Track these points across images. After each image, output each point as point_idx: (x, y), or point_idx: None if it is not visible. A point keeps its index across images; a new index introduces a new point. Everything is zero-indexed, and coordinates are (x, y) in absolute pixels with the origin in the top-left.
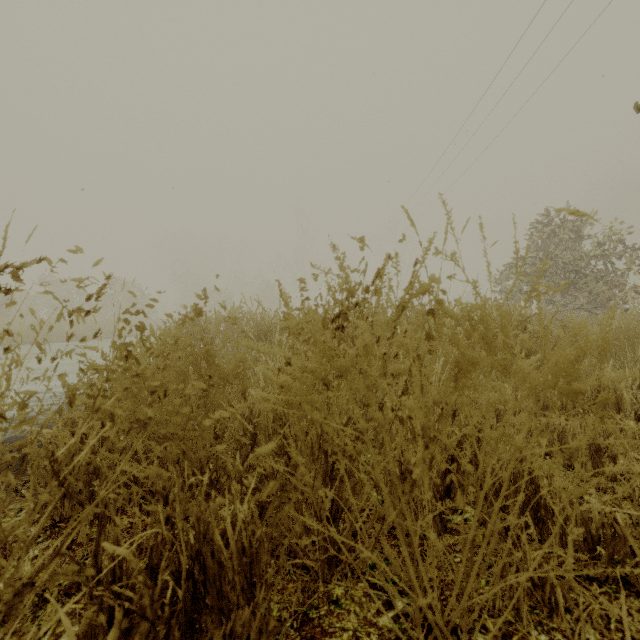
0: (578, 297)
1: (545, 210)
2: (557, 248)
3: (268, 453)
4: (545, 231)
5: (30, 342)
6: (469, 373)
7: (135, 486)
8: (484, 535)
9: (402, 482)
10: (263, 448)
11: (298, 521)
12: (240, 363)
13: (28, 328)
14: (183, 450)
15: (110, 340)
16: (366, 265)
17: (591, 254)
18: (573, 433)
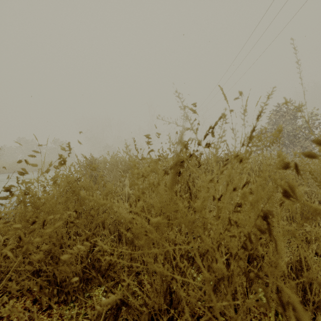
0: (294, 149)
1: (277, 104)
2: (284, 123)
3: (111, 305)
4: (277, 114)
5: (10, 172)
6: (309, 224)
7: (35, 278)
8: (275, 313)
9: (236, 314)
10: (106, 300)
11: (145, 318)
12: (115, 186)
13: (9, 165)
14: (40, 286)
15: (52, 171)
16: (198, 124)
17: (302, 126)
18: (316, 232)
